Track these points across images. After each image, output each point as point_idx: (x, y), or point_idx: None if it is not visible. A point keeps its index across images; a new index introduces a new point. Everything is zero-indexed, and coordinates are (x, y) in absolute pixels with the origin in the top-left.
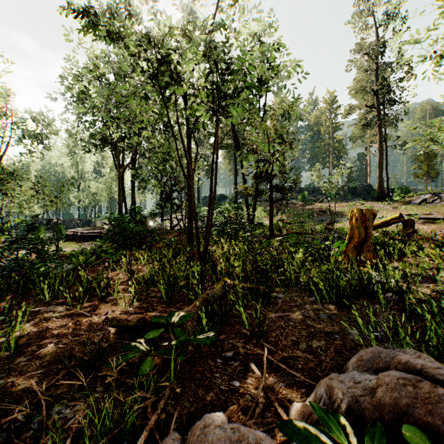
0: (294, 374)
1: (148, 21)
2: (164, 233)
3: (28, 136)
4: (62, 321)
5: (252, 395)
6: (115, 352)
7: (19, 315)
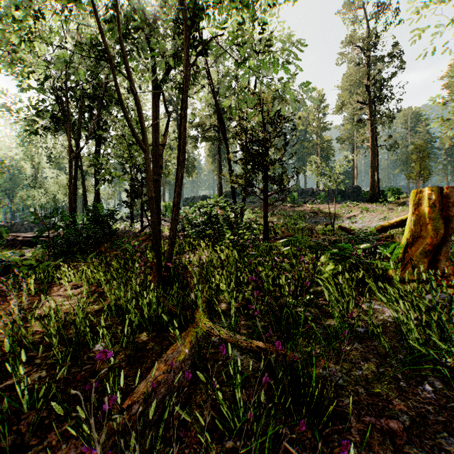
0: None
1: None
2: (130, 236)
3: None
4: None
5: None
6: None
7: None
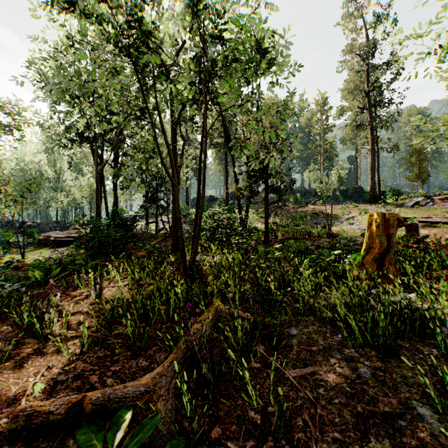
0: None
1: None
2: (147, 238)
3: None
4: None
5: None
6: None
7: None
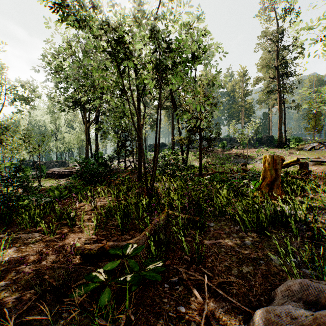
0: (230, 299)
1: (108, 12)
2: (119, 172)
3: (18, 99)
4: (37, 247)
5: (196, 322)
6: (79, 277)
7: (3, 243)
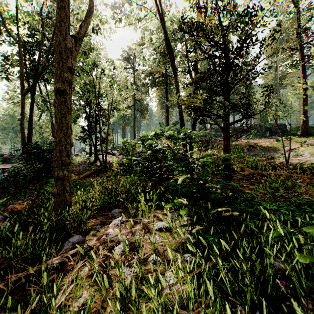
0: None
1: None
2: (78, 170)
3: None
4: None
5: None
6: None
7: None
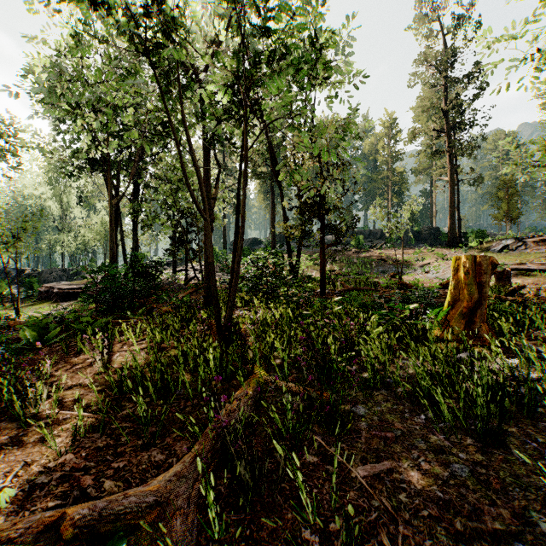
0: None
1: None
2: (175, 289)
3: None
4: None
5: None
6: None
7: None
